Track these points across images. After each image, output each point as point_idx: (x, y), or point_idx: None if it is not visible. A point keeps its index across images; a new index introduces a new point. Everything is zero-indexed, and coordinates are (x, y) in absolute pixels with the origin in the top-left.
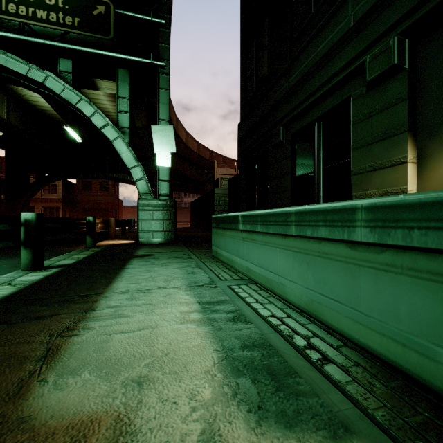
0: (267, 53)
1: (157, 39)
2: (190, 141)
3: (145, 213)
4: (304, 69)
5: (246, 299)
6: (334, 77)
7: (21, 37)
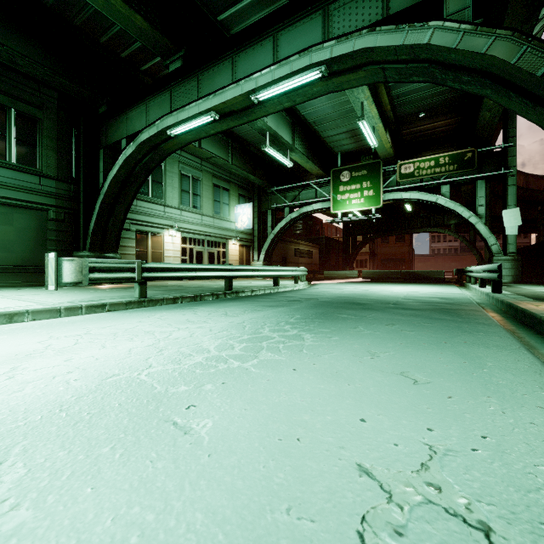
0: None
1: (506, 156)
2: None
3: None
4: None
5: None
6: None
7: (427, 183)
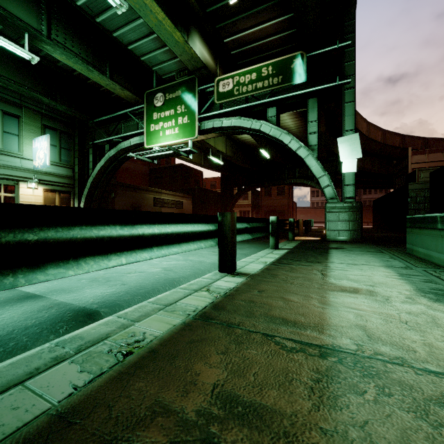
0: None
1: (342, 61)
2: (372, 131)
3: (331, 215)
4: None
5: (439, 277)
6: None
7: (248, 104)
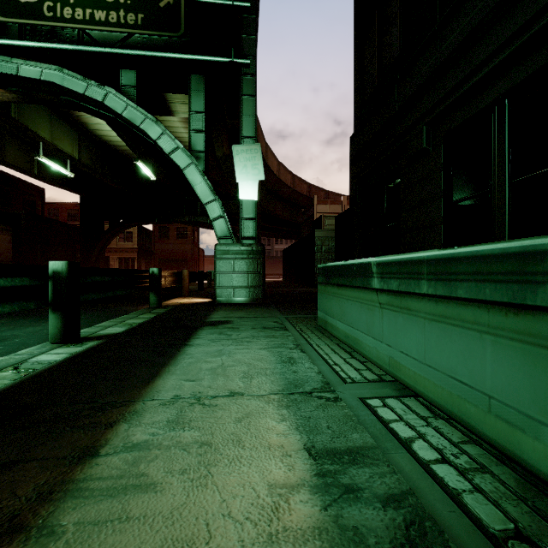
0: (398, 21)
1: (240, 30)
2: (283, 173)
3: (223, 263)
4: (470, 22)
5: (412, 446)
6: (541, 14)
7: (78, 47)
